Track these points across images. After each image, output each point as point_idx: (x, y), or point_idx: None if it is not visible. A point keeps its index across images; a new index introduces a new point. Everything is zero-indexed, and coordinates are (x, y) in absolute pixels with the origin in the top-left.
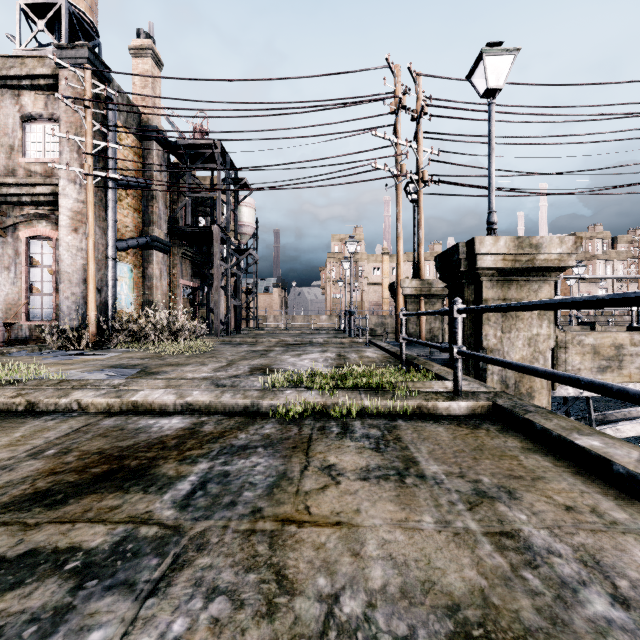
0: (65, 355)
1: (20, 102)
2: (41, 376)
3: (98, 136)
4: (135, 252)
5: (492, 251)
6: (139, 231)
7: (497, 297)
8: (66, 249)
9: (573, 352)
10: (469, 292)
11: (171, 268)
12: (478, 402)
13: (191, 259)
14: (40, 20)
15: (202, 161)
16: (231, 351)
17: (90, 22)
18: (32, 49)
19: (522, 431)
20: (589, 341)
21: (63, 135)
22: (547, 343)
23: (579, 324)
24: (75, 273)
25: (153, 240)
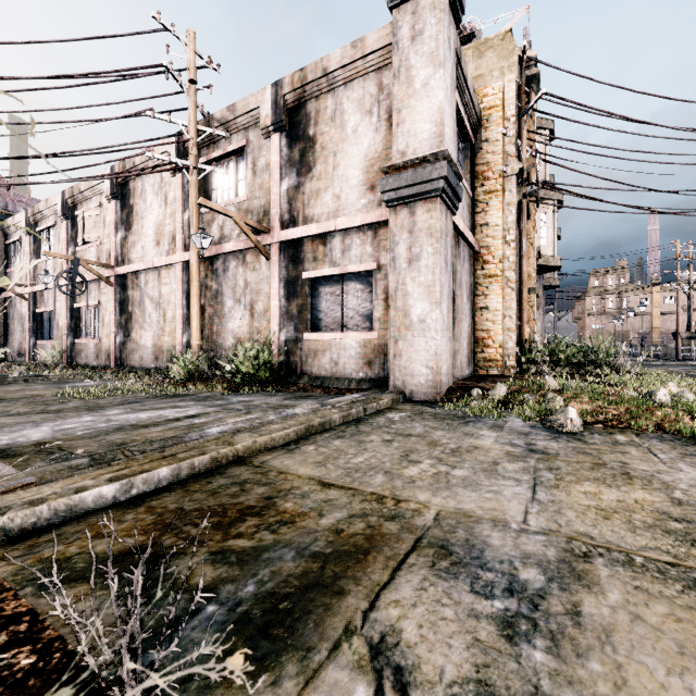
0: None
1: None
2: None
3: None
4: None
5: None
6: None
7: None
8: None
9: None
10: None
11: None
12: None
13: None
14: None
15: None
16: None
17: None
18: None
19: None
20: None
21: None
22: None
23: None
24: None
25: None
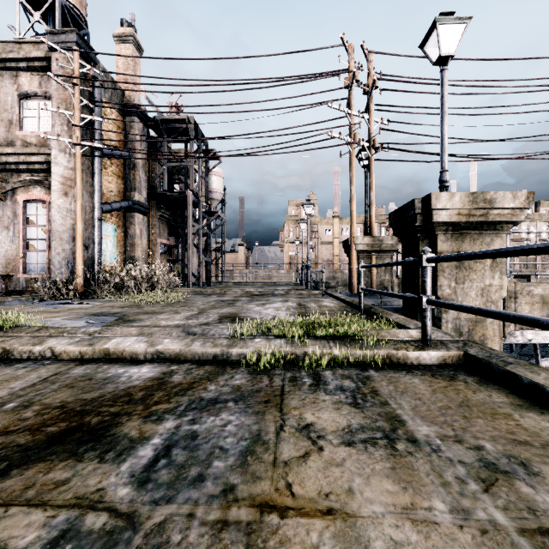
0: (54, 304)
1: (18, 82)
2: (22, 324)
3: (85, 111)
4: (118, 214)
5: (448, 206)
6: (122, 196)
7: (451, 250)
8: (57, 211)
9: (523, 302)
10: (424, 245)
11: (150, 228)
12: (449, 352)
13: (168, 221)
14: (36, 12)
15: (177, 135)
16: (202, 301)
17: (80, 14)
18: (29, 37)
19: (503, 384)
20: (538, 291)
21: (54, 109)
22: (499, 293)
23: (515, 277)
24: (65, 232)
25: (134, 203)
